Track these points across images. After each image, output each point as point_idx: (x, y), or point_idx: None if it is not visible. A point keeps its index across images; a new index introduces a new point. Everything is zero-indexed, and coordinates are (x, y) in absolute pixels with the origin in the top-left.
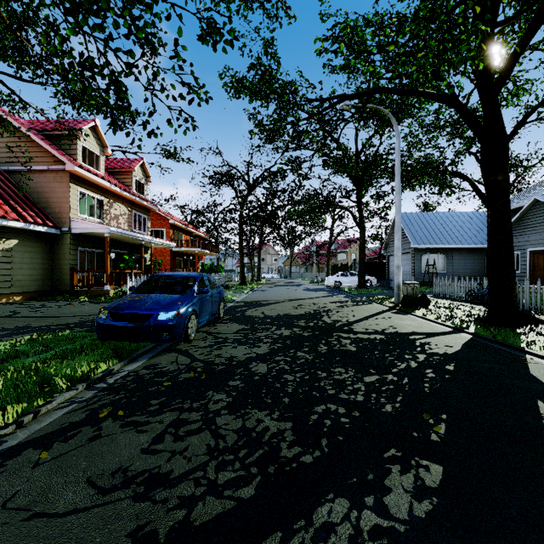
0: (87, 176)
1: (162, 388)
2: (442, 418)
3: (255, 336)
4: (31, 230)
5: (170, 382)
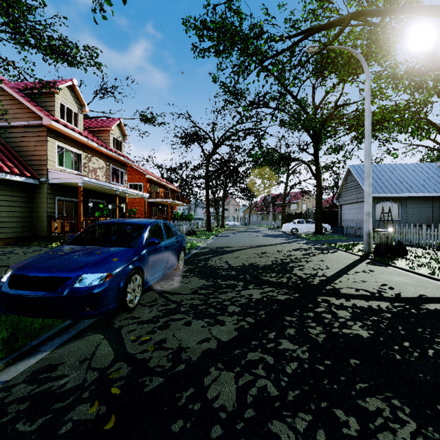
0: (63, 130)
1: None
2: None
3: (217, 299)
4: (9, 180)
5: None
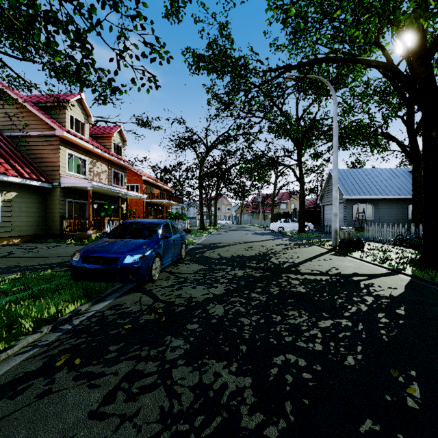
0: (73, 140)
1: (123, 332)
2: (412, 375)
3: (212, 276)
4: (27, 185)
5: (131, 324)
